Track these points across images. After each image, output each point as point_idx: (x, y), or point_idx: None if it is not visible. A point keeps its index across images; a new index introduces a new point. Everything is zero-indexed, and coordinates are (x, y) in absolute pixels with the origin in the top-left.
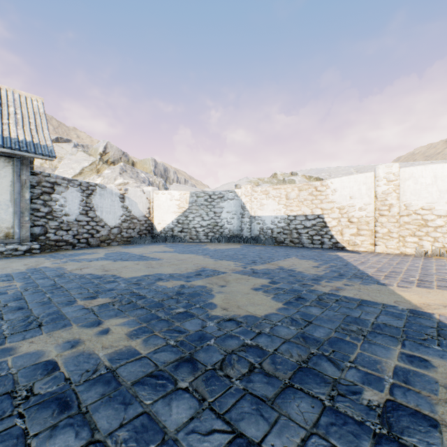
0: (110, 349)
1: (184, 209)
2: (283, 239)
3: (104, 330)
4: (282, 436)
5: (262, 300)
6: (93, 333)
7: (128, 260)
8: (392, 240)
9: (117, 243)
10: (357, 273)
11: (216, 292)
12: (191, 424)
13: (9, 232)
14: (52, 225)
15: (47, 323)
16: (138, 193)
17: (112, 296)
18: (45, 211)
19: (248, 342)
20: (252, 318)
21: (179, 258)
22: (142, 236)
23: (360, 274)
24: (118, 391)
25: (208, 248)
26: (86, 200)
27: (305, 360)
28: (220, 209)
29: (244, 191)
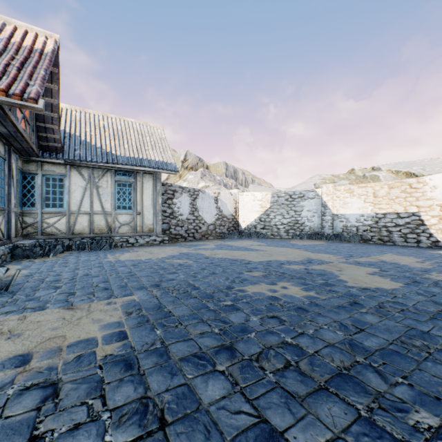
0: (299, 294)
1: (265, 209)
2: (370, 237)
3: (283, 286)
4: (440, 331)
5: (382, 281)
6: (278, 287)
7: (239, 250)
8: None
9: (213, 237)
10: None
11: (338, 274)
12: (382, 322)
13: (151, 227)
14: (173, 223)
15: (243, 281)
16: (227, 196)
17: (262, 271)
18: (169, 212)
19: (390, 300)
20: (382, 289)
21: (279, 250)
22: (231, 232)
23: None
24: (327, 309)
25: (296, 244)
26: (192, 202)
27: (440, 310)
28: (300, 207)
29: (325, 190)
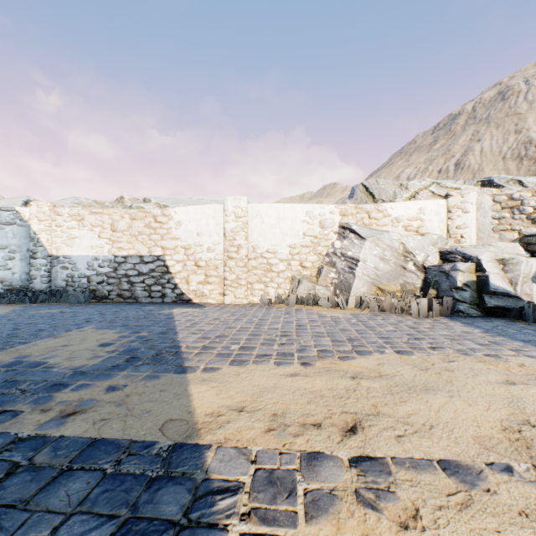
0: None
1: None
2: (108, 292)
3: None
4: None
5: None
6: None
7: None
8: (241, 288)
9: None
10: (164, 349)
11: None
12: None
13: None
14: None
15: None
16: None
17: None
18: None
19: None
20: None
21: None
22: None
23: (169, 350)
24: None
25: None
26: None
27: None
28: None
29: (36, 211)
